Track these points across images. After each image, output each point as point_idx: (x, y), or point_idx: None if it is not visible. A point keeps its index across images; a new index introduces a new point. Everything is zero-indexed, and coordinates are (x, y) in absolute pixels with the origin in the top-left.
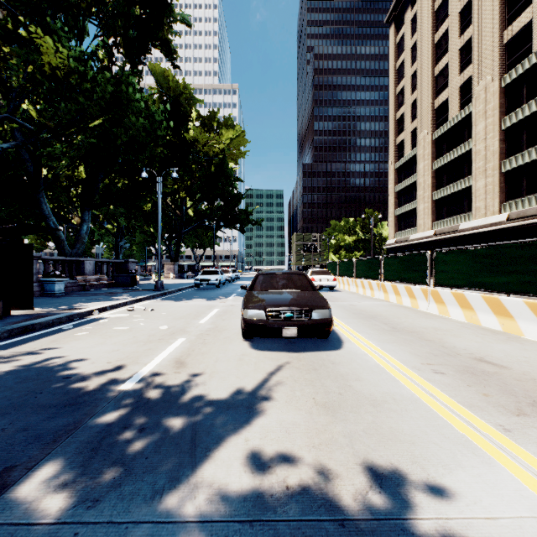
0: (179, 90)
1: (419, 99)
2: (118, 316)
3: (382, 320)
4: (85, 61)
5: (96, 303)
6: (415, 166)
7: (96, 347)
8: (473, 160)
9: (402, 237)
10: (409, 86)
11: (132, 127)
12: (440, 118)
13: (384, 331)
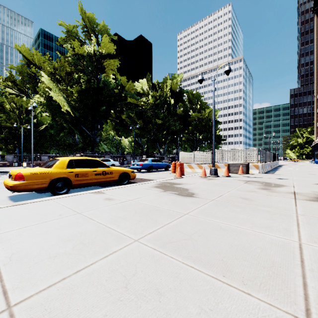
0: (193, 98)
1: None
2: None
3: None
4: (163, 117)
5: None
6: None
7: None
8: None
9: (315, 140)
10: None
11: (171, 128)
12: None
13: None
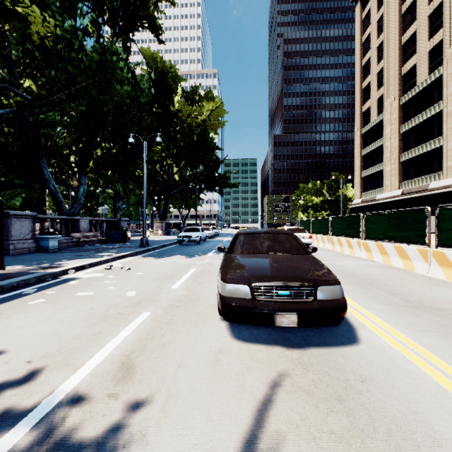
0: (166, 69)
1: (385, 68)
2: (92, 276)
3: (384, 288)
4: (75, 34)
5: (78, 260)
6: (381, 131)
7: (34, 327)
8: (444, 121)
9: (368, 197)
10: (374, 57)
11: (118, 94)
12: (408, 84)
13: (398, 306)
